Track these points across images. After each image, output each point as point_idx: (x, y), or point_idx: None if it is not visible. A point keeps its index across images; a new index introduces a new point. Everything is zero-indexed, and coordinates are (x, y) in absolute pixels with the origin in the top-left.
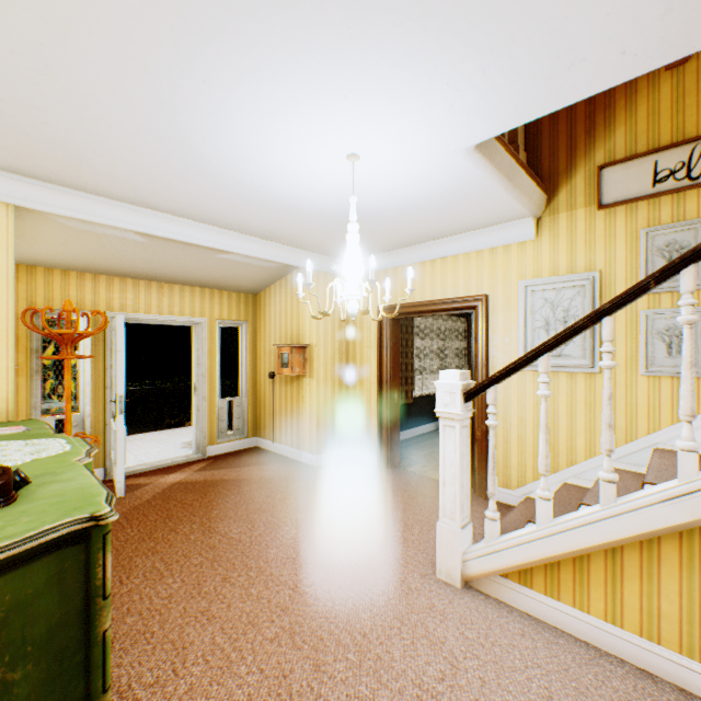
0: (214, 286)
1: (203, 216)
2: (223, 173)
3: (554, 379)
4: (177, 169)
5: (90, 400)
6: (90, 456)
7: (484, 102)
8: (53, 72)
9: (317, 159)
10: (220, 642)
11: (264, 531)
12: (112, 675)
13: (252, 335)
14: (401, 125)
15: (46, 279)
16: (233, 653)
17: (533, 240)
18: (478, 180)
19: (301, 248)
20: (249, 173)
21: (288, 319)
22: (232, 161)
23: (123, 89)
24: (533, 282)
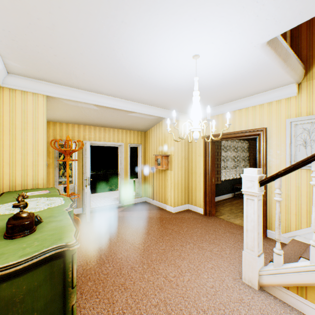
0: (127, 128)
1: (122, 95)
2: (131, 72)
3: (310, 173)
4: (111, 72)
5: (77, 178)
6: (71, 207)
7: (279, 10)
8: (55, 28)
9: (177, 60)
10: (130, 303)
11: (150, 244)
12: (81, 312)
13: (143, 150)
14: (225, 33)
15: (60, 127)
16: (136, 310)
17: (296, 96)
18: (265, 63)
19: (166, 108)
20: (143, 71)
21: (160, 142)
22: (135, 65)
23: (85, 32)
24: (296, 119)
